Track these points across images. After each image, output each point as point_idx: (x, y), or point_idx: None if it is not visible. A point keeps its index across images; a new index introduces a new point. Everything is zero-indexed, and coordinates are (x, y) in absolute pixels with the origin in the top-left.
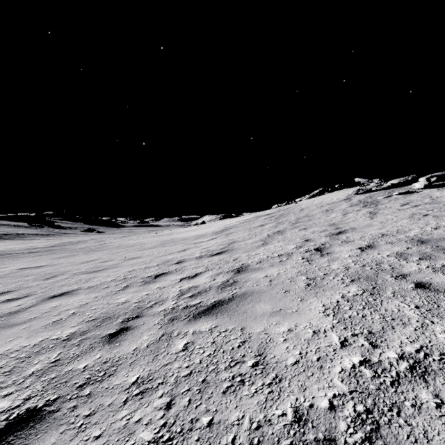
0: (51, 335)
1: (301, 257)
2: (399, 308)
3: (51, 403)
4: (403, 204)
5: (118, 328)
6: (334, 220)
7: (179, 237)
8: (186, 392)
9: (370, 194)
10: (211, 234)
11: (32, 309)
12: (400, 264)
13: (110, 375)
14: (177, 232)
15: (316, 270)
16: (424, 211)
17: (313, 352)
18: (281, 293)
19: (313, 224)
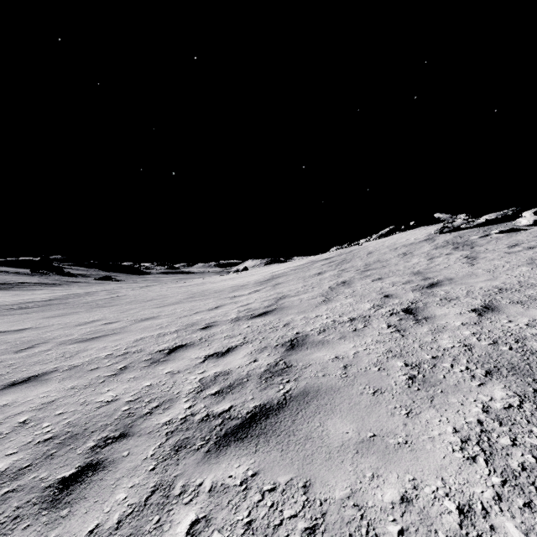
0: None
1: (385, 324)
2: None
3: None
4: (511, 246)
5: (81, 464)
6: (417, 267)
7: (213, 288)
8: None
9: (458, 233)
10: (253, 285)
11: None
12: None
13: None
14: (211, 281)
15: (417, 349)
16: None
17: None
18: (369, 396)
19: (390, 272)
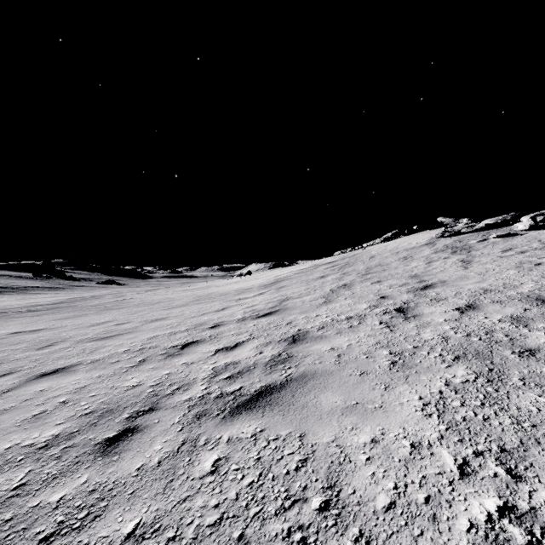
0: (25, 439)
1: (378, 321)
2: (538, 406)
3: None
4: (505, 250)
5: (121, 429)
6: (415, 271)
7: (218, 291)
8: None
9: (459, 237)
10: (257, 288)
11: (10, 393)
12: (520, 333)
13: (95, 518)
14: (216, 285)
15: (402, 341)
16: (535, 258)
17: (417, 486)
18: (356, 376)
19: (389, 275)
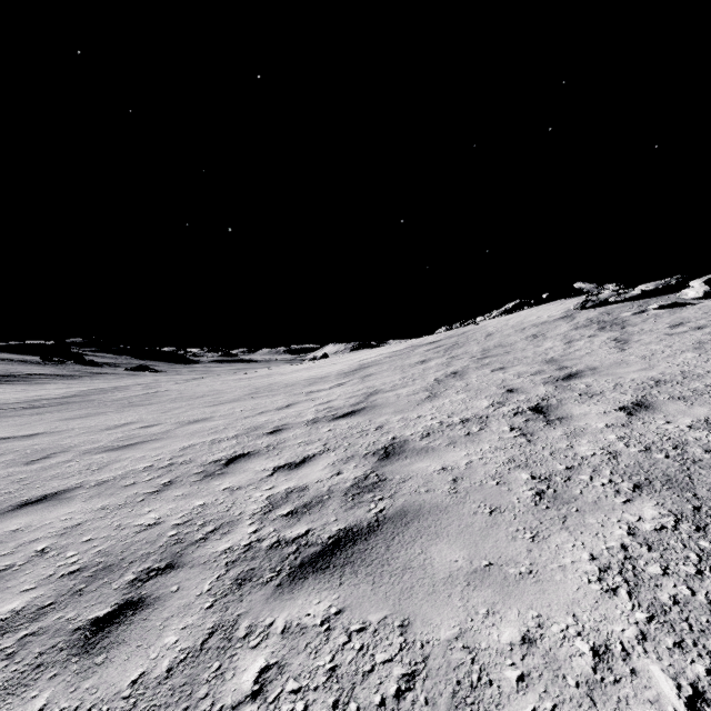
0: None
1: (508, 426)
2: None
3: None
4: (674, 325)
5: (119, 601)
6: (551, 353)
7: (282, 381)
8: None
9: (606, 308)
10: (335, 377)
11: None
12: None
13: None
14: (280, 372)
15: (548, 458)
16: None
17: None
18: (484, 516)
19: (516, 359)
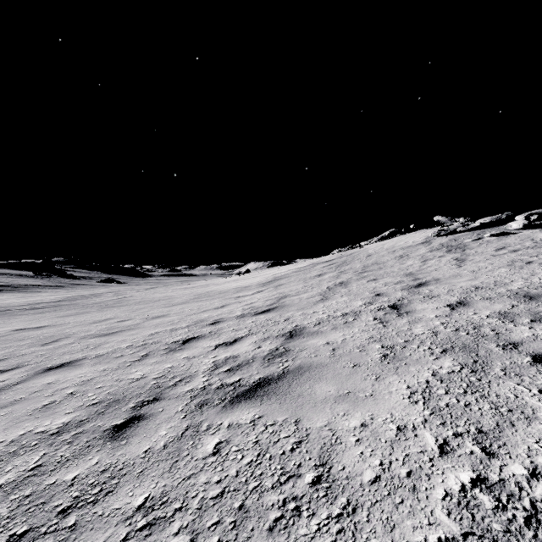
0: (37, 426)
1: (372, 317)
2: (516, 393)
3: (17, 540)
4: (498, 249)
5: (128, 417)
6: (411, 269)
7: (217, 289)
8: (215, 526)
9: (454, 236)
10: (256, 286)
11: (19, 386)
12: (506, 328)
13: (107, 493)
14: (215, 283)
15: (394, 336)
16: (526, 257)
17: (401, 463)
18: (349, 368)
19: (385, 273)
